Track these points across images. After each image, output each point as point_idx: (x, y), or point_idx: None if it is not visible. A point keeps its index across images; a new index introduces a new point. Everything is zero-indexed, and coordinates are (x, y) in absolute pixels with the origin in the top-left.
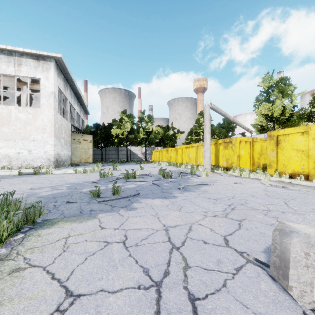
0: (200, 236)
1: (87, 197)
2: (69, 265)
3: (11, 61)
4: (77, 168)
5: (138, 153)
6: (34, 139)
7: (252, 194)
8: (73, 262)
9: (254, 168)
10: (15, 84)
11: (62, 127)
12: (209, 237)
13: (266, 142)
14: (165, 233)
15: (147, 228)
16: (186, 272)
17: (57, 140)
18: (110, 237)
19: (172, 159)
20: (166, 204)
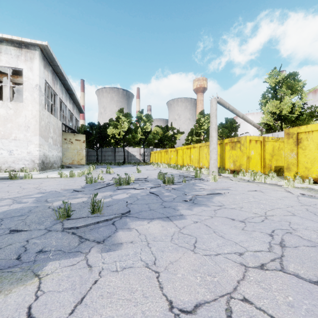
0: None
1: (53, 217)
2: None
3: None
4: (67, 170)
5: (136, 154)
6: (16, 138)
7: (289, 210)
8: None
9: (265, 171)
10: None
11: (50, 125)
12: None
13: (278, 142)
14: None
15: (133, 317)
16: None
17: (43, 139)
18: None
19: (172, 161)
20: (169, 234)
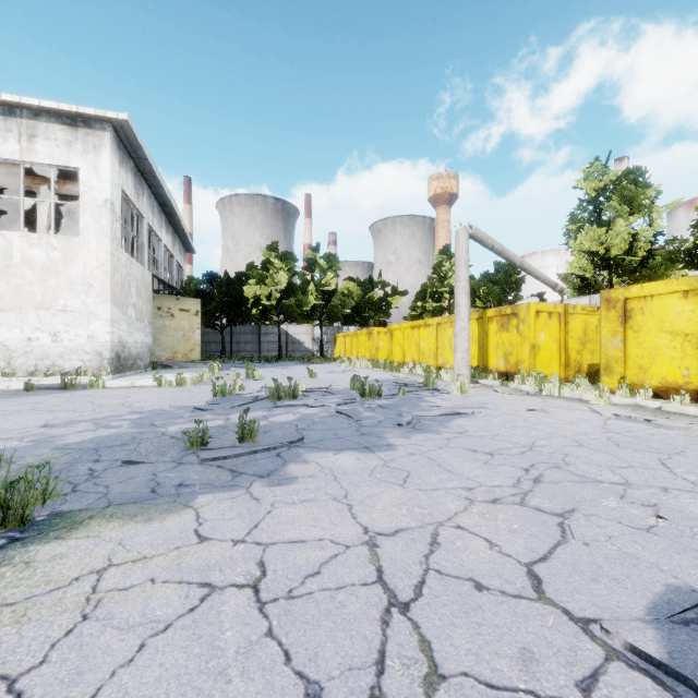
0: (463, 566)
1: (177, 447)
2: (89, 669)
3: (11, 128)
4: (165, 373)
5: (305, 339)
6: (66, 308)
7: (577, 438)
8: (101, 658)
9: (569, 374)
10: (23, 181)
11: (131, 280)
12: (489, 570)
13: (595, 315)
14: (368, 554)
15: (320, 538)
16: (433, 697)
17: (118, 310)
18: (220, 569)
19: (381, 354)
20: (368, 468)
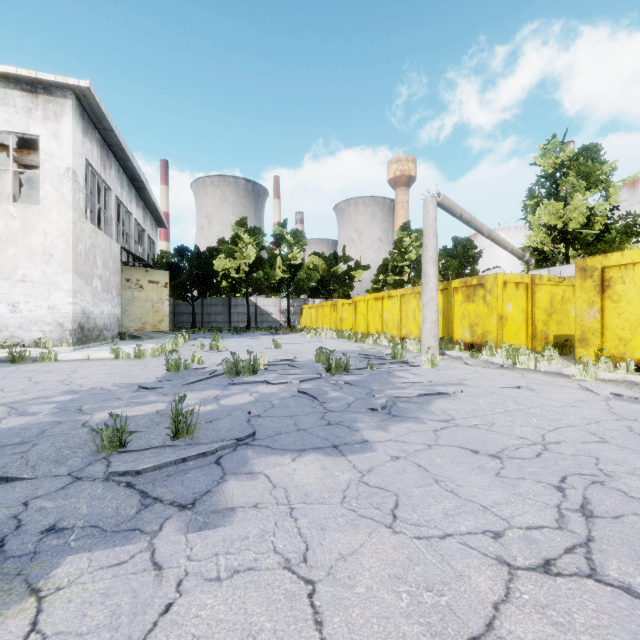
0: None
1: (89, 447)
2: None
3: None
4: (131, 344)
5: (273, 311)
6: (25, 278)
7: (592, 429)
8: None
9: (536, 345)
10: None
11: (97, 251)
12: None
13: (561, 286)
14: None
15: None
16: None
17: (82, 281)
18: None
19: (345, 324)
20: (339, 488)
